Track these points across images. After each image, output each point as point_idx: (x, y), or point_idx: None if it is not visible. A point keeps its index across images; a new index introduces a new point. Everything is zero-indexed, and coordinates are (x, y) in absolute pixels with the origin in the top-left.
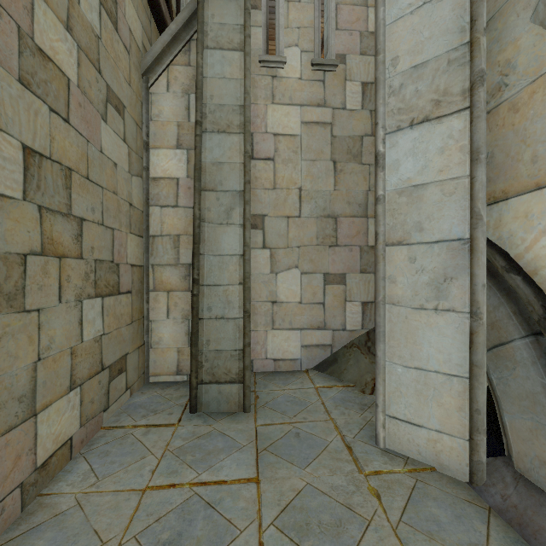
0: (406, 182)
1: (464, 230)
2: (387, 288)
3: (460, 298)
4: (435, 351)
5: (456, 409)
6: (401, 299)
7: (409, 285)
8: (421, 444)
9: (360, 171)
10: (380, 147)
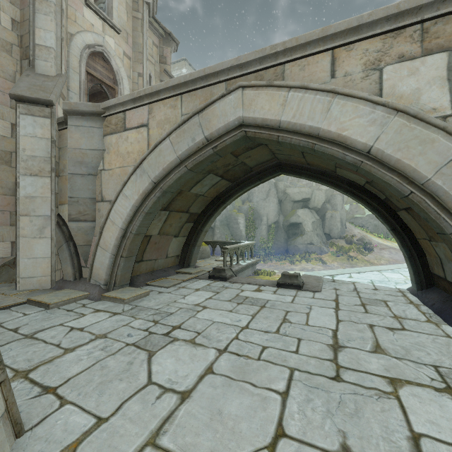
0: (29, 194)
1: (49, 213)
2: (22, 231)
3: (48, 233)
4: (40, 251)
5: (47, 267)
6: (27, 235)
7: (30, 230)
8: (35, 283)
9: (10, 170)
10: (18, 179)
